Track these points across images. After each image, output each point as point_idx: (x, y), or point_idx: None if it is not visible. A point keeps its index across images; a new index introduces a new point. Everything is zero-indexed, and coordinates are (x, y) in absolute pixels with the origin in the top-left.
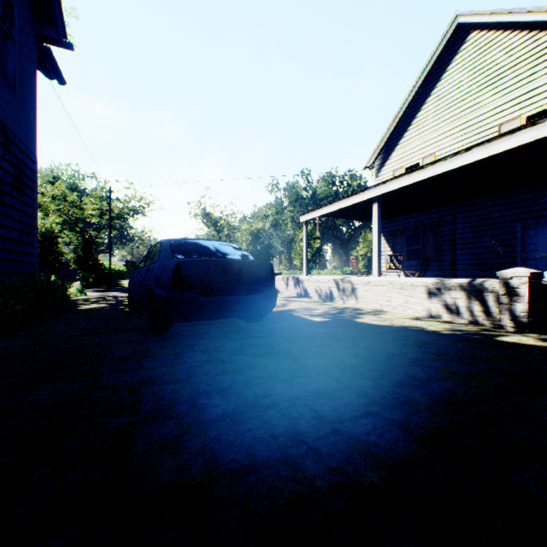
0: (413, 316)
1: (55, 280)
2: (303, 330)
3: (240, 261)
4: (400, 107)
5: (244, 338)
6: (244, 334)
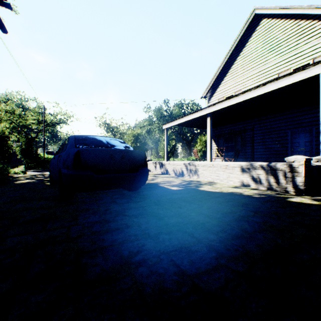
0: (233, 185)
1: None
2: (166, 196)
3: (123, 150)
4: (222, 62)
5: (126, 202)
6: (126, 200)
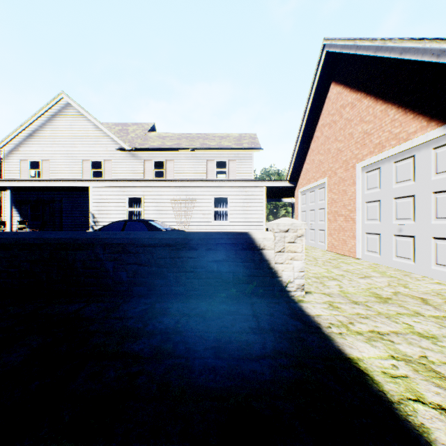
0: None
1: None
2: None
3: None
4: (26, 121)
5: None
6: None
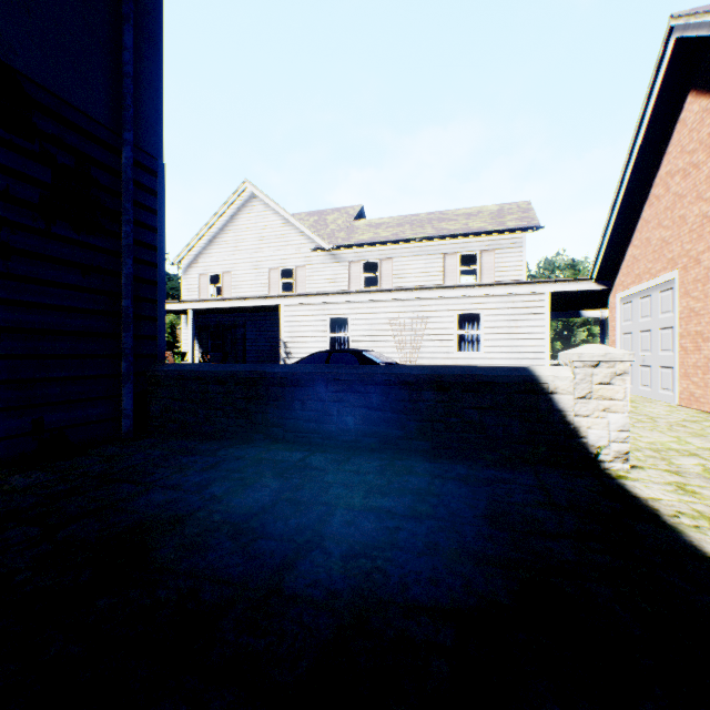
0: None
1: None
2: None
3: None
4: (206, 225)
5: None
6: None
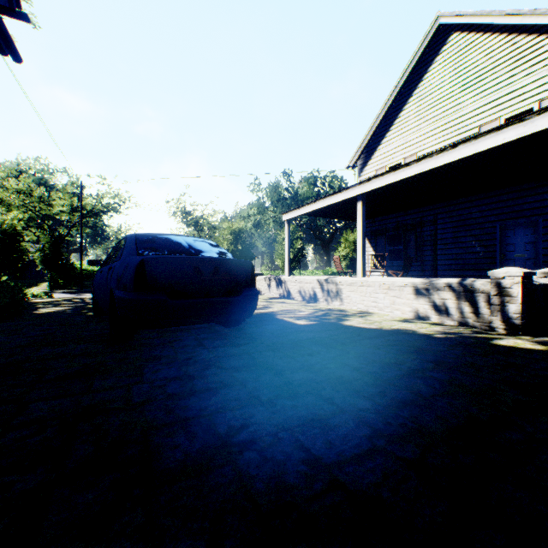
0: (401, 318)
1: (7, 281)
2: (287, 335)
3: (216, 259)
4: (382, 106)
5: (221, 346)
6: (220, 341)
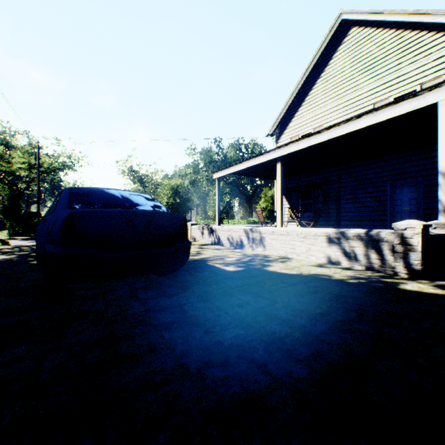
0: (316, 263)
1: None
2: (218, 283)
3: (149, 213)
4: (296, 85)
5: (153, 297)
6: (153, 292)
